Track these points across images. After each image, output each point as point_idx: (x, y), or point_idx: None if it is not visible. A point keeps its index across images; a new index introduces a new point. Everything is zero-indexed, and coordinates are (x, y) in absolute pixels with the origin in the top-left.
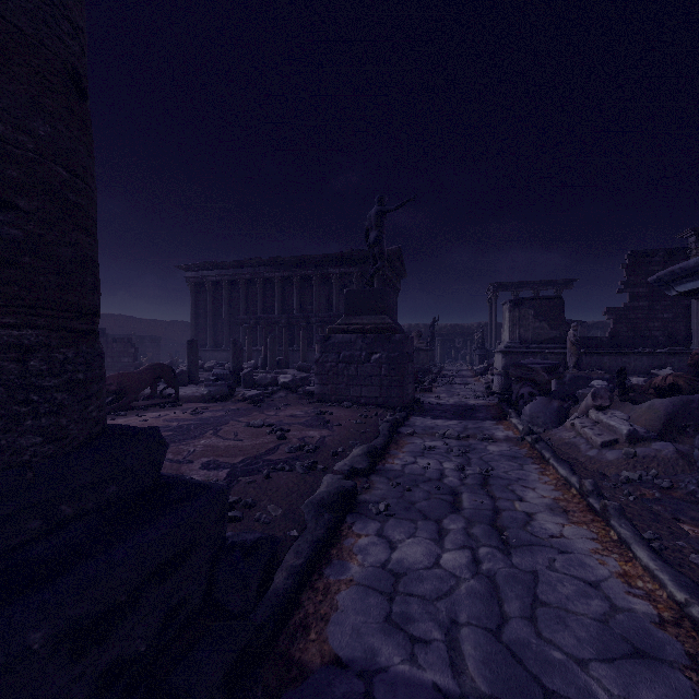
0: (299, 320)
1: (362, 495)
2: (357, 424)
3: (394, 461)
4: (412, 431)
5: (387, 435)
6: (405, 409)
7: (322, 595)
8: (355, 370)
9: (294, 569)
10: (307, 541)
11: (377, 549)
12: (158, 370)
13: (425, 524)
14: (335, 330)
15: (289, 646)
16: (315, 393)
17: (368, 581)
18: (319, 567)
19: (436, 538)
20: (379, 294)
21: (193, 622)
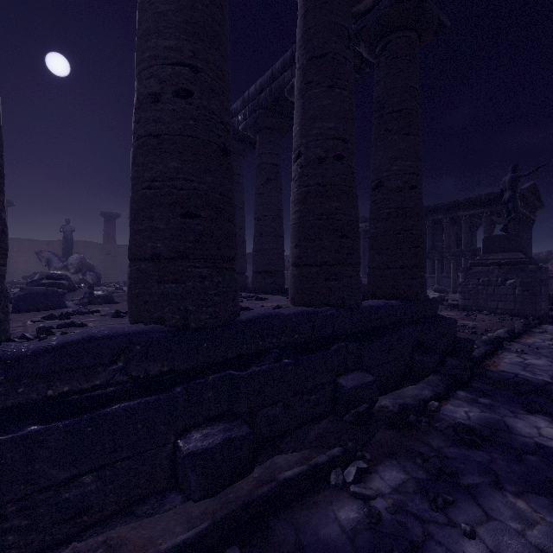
0: (434, 255)
1: (506, 346)
2: (497, 322)
3: (527, 340)
4: (542, 331)
5: (521, 329)
6: (538, 319)
7: (493, 362)
8: (492, 291)
9: (480, 353)
10: (482, 349)
11: (517, 359)
12: (363, 287)
13: (545, 358)
14: (475, 264)
15: (484, 366)
16: (459, 305)
17: (513, 363)
18: (489, 357)
19: (551, 362)
20: (513, 237)
21: (451, 353)
